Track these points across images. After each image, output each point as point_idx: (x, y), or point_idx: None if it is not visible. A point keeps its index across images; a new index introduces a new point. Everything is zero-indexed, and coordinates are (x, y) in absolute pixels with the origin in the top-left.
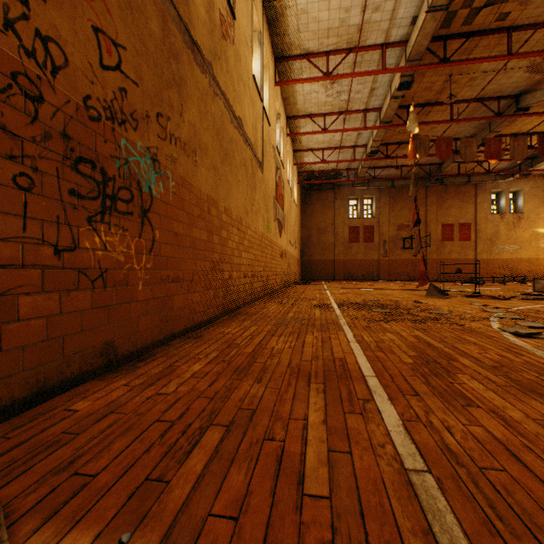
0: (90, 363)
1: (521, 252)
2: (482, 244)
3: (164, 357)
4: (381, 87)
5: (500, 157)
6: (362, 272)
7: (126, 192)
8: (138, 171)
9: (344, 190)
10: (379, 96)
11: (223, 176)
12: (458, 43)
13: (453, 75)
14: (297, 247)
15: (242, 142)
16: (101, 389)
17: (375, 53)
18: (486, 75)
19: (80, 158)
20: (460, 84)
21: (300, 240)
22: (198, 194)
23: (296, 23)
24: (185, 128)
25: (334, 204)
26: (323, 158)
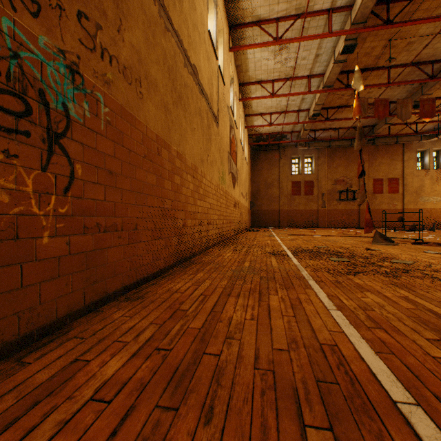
0: None
1: None
2: (408, 196)
3: (77, 338)
4: (325, 53)
5: (433, 116)
6: (303, 220)
7: (13, 100)
8: (40, 76)
9: (288, 151)
10: (323, 62)
11: (176, 119)
12: (400, 7)
13: (392, 39)
14: (248, 199)
15: (197, 91)
16: None
17: (321, 18)
18: (423, 39)
19: None
20: (398, 49)
21: (250, 194)
22: (144, 131)
23: None
24: (126, 49)
25: (279, 162)
26: (270, 121)
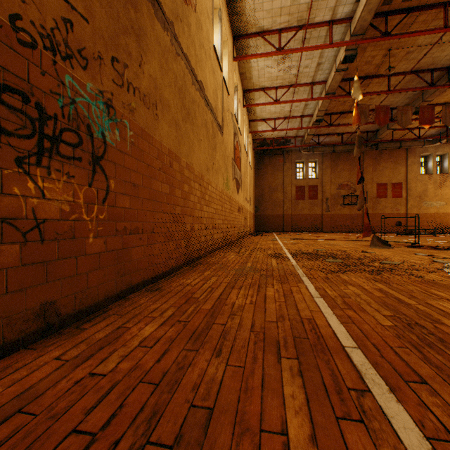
0: (20, 329)
1: (447, 208)
2: (412, 200)
3: (116, 315)
4: (326, 61)
5: (433, 123)
6: (307, 225)
7: (72, 135)
8: (87, 114)
9: (292, 155)
10: (325, 70)
11: (185, 133)
12: (398, 19)
13: (392, 49)
14: (252, 204)
15: (204, 105)
16: (25, 365)
17: (322, 29)
18: (422, 48)
19: (4, 86)
20: (397, 58)
21: (254, 198)
22: (159, 147)
23: (252, 3)
24: (145, 80)
25: (283, 167)
26: (274, 127)
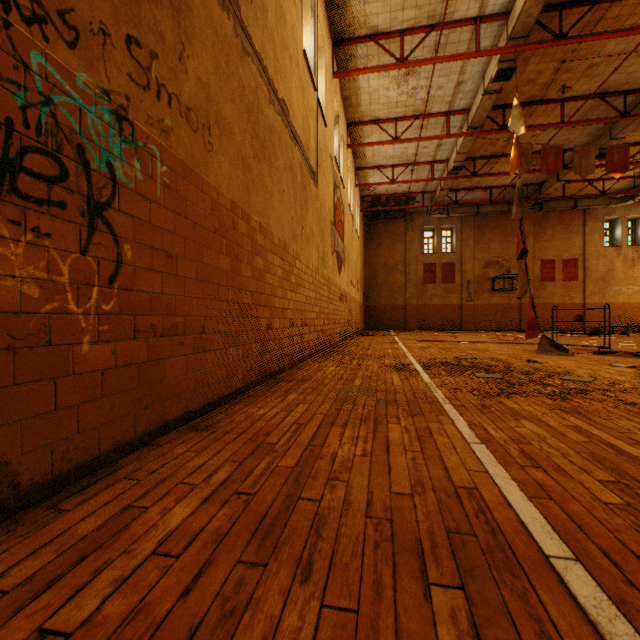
0: None
1: None
2: (592, 285)
3: (128, 480)
4: (470, 79)
5: (627, 170)
6: (440, 320)
7: (45, 160)
8: (78, 126)
9: (418, 219)
10: (467, 93)
11: (257, 178)
12: (578, 14)
13: (567, 61)
14: (360, 289)
15: (288, 137)
16: None
17: (465, 31)
18: (611, 60)
19: None
20: (575, 74)
21: (363, 281)
22: (214, 196)
23: None
24: (189, 84)
25: (405, 236)
26: (392, 177)
